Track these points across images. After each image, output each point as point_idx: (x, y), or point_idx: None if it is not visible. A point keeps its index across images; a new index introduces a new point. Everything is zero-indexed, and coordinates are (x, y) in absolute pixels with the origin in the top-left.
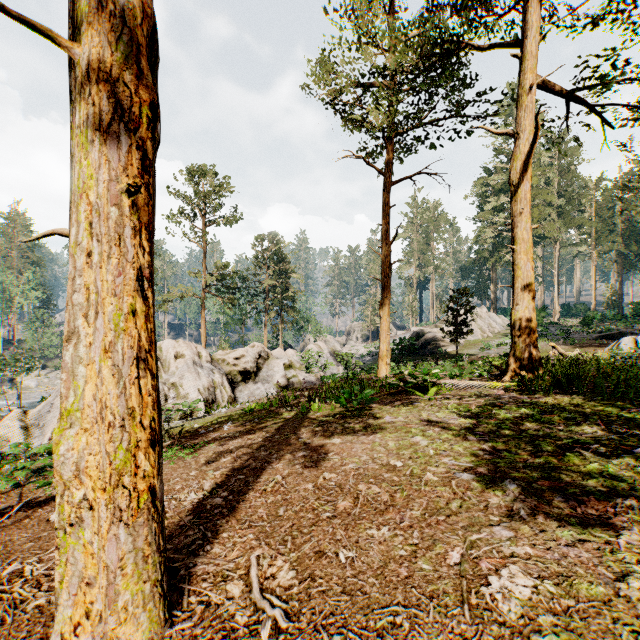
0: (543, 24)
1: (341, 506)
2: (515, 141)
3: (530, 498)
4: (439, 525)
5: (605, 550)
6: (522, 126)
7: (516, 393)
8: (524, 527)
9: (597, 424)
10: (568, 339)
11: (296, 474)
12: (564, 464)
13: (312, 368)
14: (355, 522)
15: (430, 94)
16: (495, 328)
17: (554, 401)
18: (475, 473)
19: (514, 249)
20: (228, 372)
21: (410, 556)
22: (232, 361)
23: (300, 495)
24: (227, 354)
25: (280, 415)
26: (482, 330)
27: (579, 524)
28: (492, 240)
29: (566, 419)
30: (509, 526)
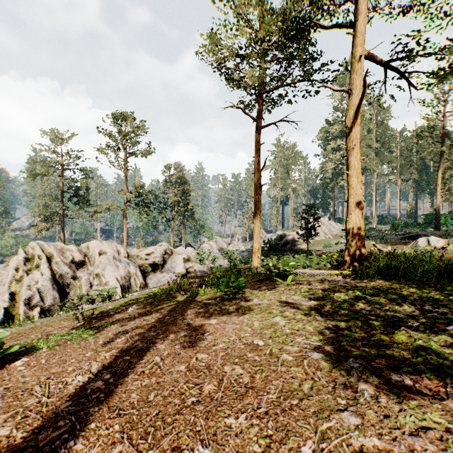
0: (369, 12)
1: (206, 390)
2: (349, 96)
3: (371, 378)
4: (292, 411)
5: (447, 440)
6: (354, 85)
7: (351, 279)
8: (369, 412)
9: (414, 304)
10: (383, 239)
11: (174, 355)
12: (395, 342)
13: (204, 261)
14: (216, 409)
15: (289, 63)
16: (334, 232)
17: (379, 285)
18: (323, 352)
19: (348, 174)
20: (141, 265)
21: (264, 452)
22: (144, 256)
23: (172, 377)
24: (140, 251)
25: (175, 298)
26: (325, 233)
27: (418, 407)
28: (332, 171)
29: (390, 300)
30: (356, 411)
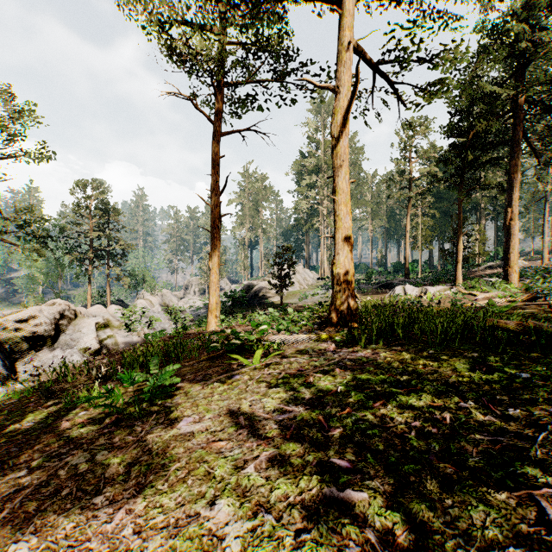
0: None
1: None
2: (336, 94)
3: None
4: None
5: None
6: (343, 80)
7: (348, 348)
8: None
9: (487, 407)
10: (360, 289)
11: None
12: None
13: (134, 326)
14: None
15: (258, 49)
16: (309, 281)
17: (395, 359)
18: None
19: (335, 200)
20: (5, 340)
21: None
22: (13, 325)
23: None
24: (6, 316)
25: (19, 420)
26: (300, 283)
27: None
28: (307, 210)
29: (435, 396)
30: None
